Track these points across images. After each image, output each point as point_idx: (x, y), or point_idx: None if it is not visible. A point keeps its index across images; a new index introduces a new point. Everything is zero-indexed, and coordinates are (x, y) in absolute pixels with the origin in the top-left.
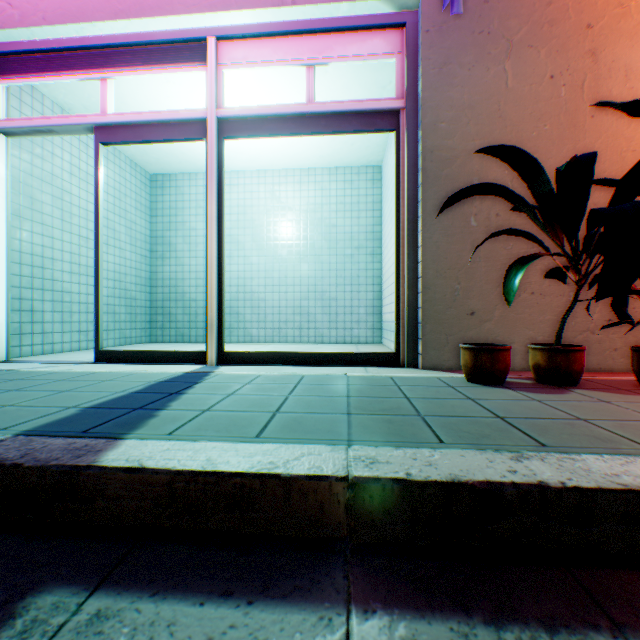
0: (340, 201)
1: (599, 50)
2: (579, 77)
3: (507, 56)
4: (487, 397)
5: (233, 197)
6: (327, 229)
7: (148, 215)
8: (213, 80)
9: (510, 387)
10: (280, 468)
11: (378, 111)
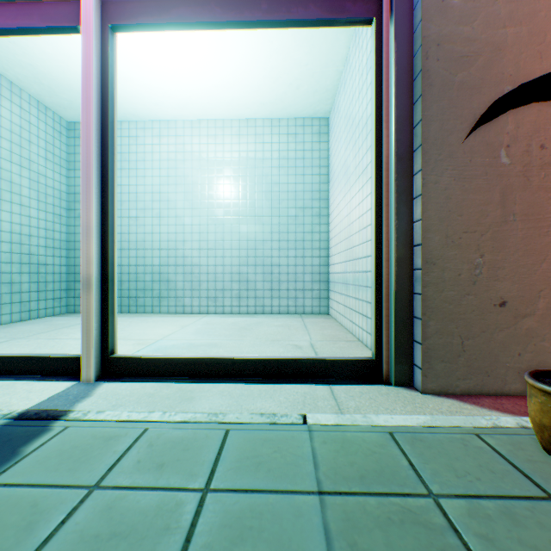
0: (283, 156)
1: None
2: None
3: None
4: None
5: (163, 149)
6: (269, 187)
7: (64, 168)
8: None
9: None
10: None
11: None
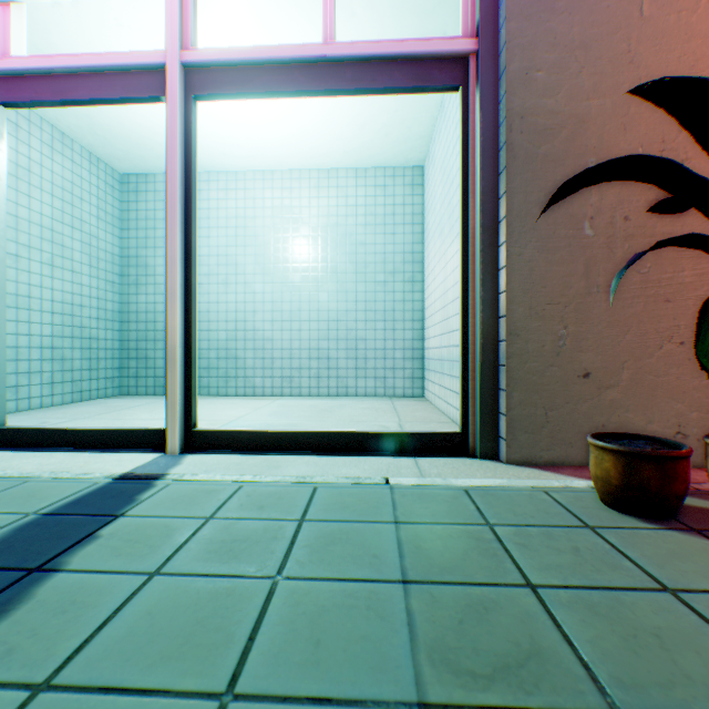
0: (370, 212)
1: None
2: None
3: None
4: (696, 580)
5: (230, 205)
6: (353, 248)
7: (117, 228)
8: (175, 3)
9: (700, 529)
10: None
11: (434, 57)
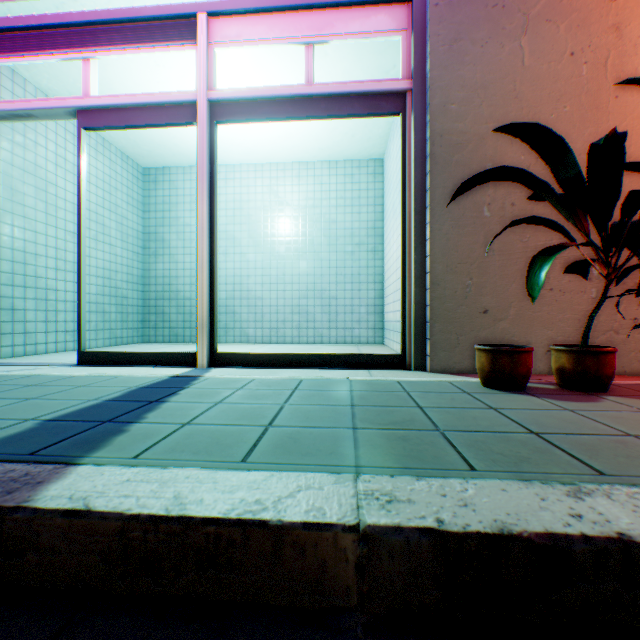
0: (340, 196)
1: (624, 24)
2: (602, 54)
3: (523, 31)
4: (511, 406)
5: (229, 192)
6: (327, 225)
7: (140, 210)
8: (204, 59)
9: (533, 393)
10: (269, 511)
11: (382, 93)
